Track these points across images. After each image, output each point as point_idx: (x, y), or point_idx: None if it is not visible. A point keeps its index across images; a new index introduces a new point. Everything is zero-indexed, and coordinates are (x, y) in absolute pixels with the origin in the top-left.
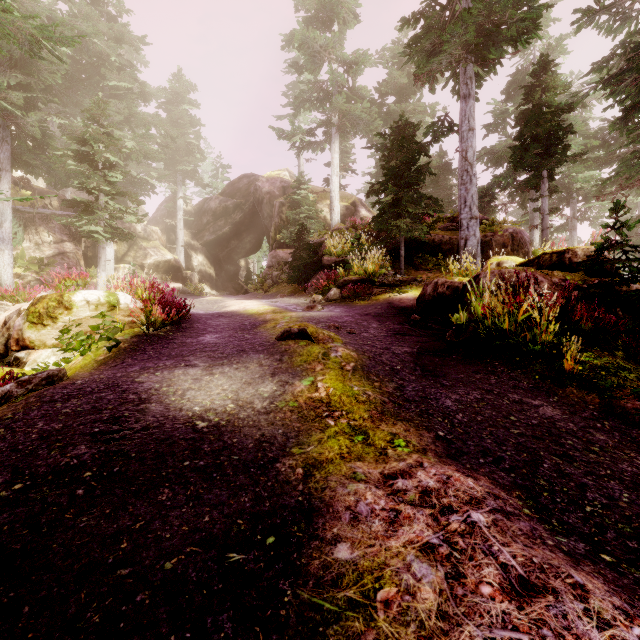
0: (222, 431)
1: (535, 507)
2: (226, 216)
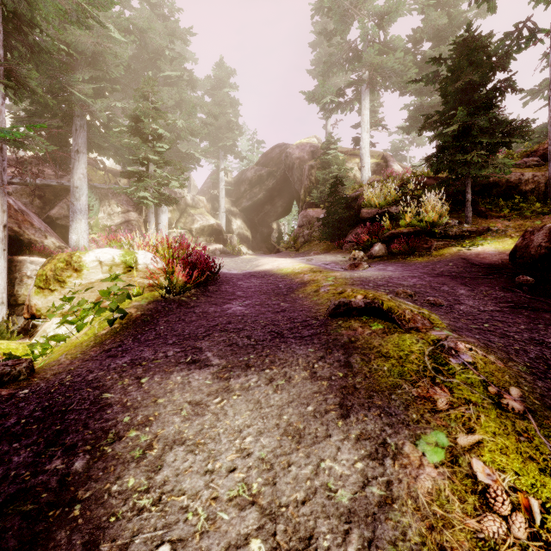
0: None
1: None
2: (260, 184)
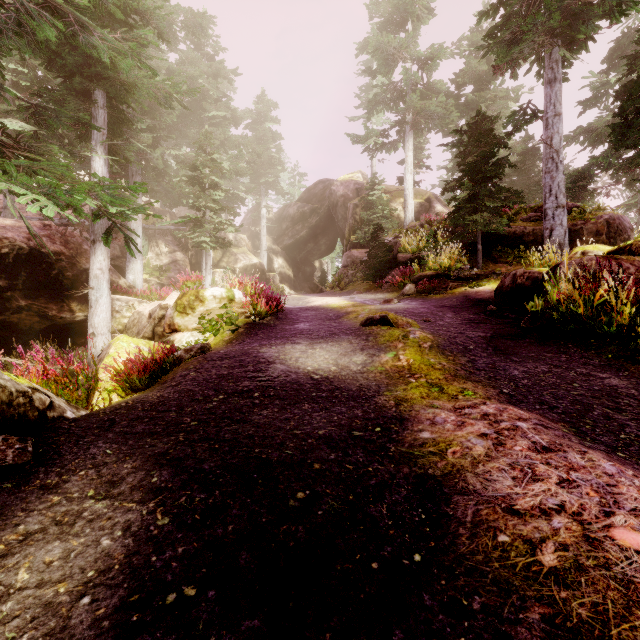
0: (332, 381)
1: (575, 431)
2: (303, 221)
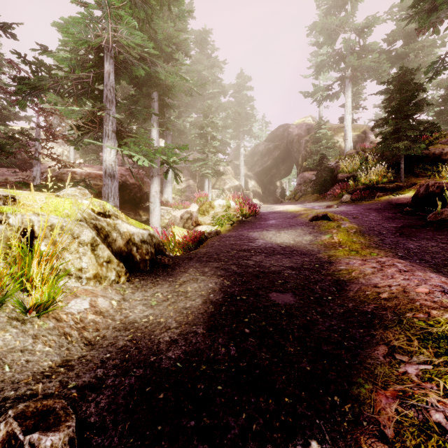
0: (291, 247)
1: (435, 271)
2: (268, 154)
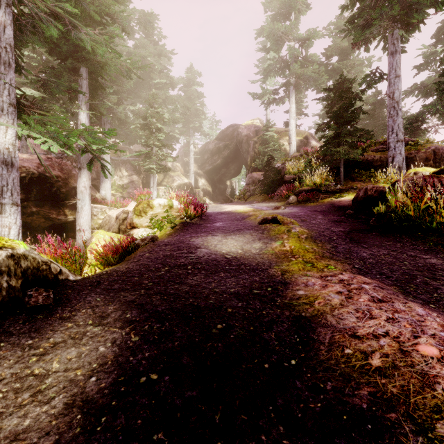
0: (239, 259)
1: (402, 292)
2: (219, 153)
